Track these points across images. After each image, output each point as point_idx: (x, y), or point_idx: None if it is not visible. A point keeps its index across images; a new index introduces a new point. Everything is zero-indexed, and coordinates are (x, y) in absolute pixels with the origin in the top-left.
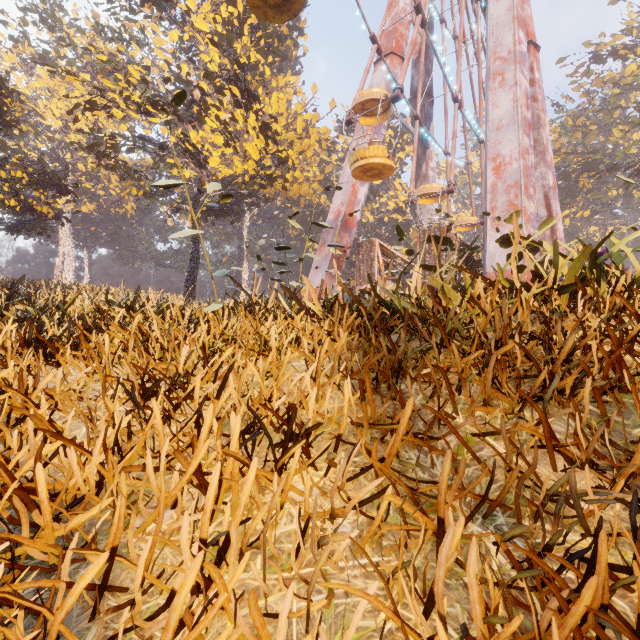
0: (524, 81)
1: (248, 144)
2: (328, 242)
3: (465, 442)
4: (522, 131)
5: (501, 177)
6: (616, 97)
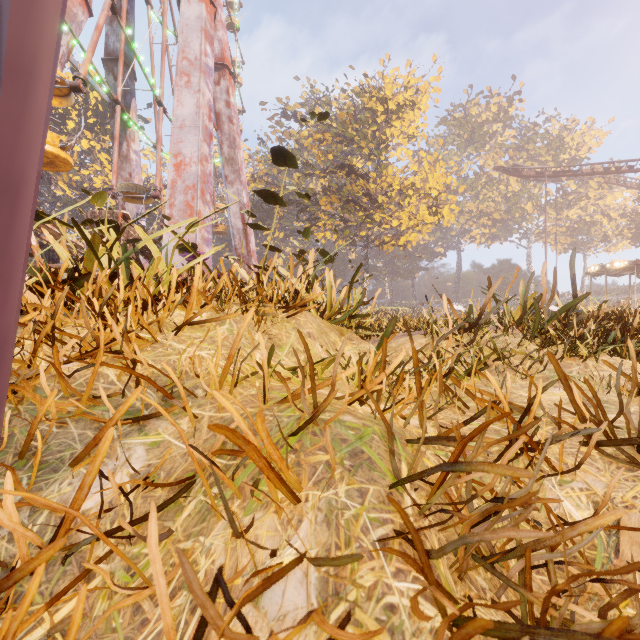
0: (208, 93)
1: None
2: None
3: None
4: (203, 138)
5: (181, 176)
6: (298, 151)
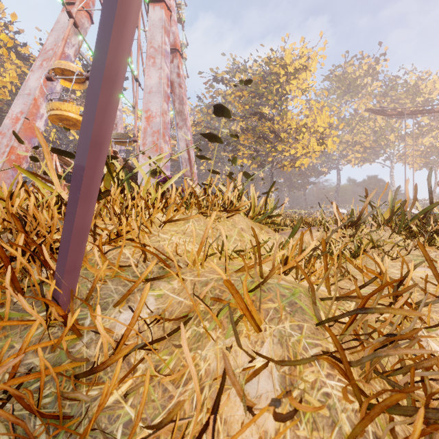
0: (167, 69)
1: None
2: (3, 145)
3: None
4: (163, 99)
5: (150, 124)
6: (224, 104)
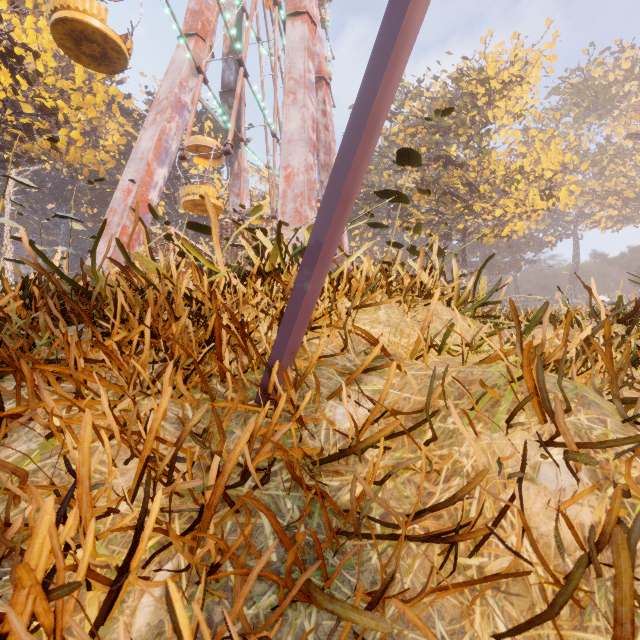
0: (312, 106)
1: None
2: (114, 224)
3: None
4: (308, 149)
5: (290, 186)
6: (387, 148)
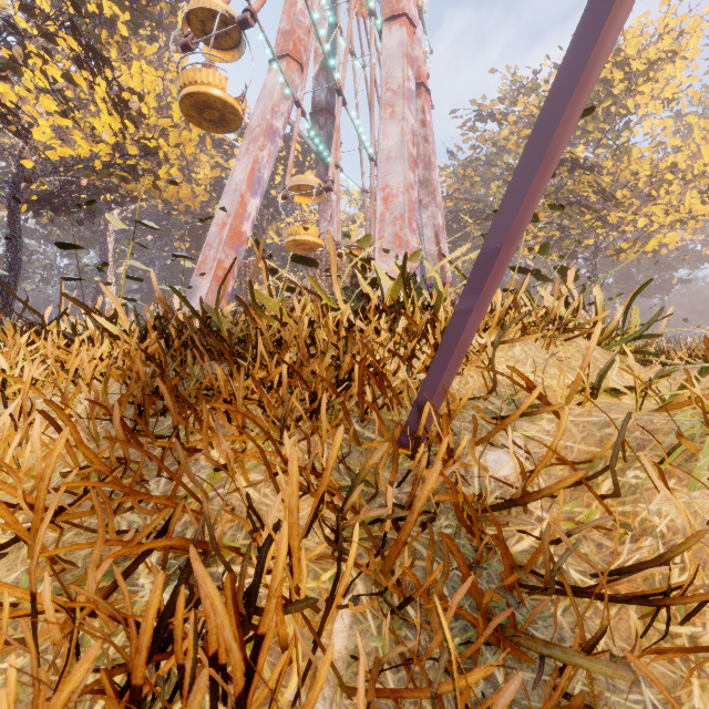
0: (411, 118)
1: (97, 119)
2: (210, 259)
3: (181, 480)
4: (408, 166)
5: (389, 208)
6: (494, 156)
